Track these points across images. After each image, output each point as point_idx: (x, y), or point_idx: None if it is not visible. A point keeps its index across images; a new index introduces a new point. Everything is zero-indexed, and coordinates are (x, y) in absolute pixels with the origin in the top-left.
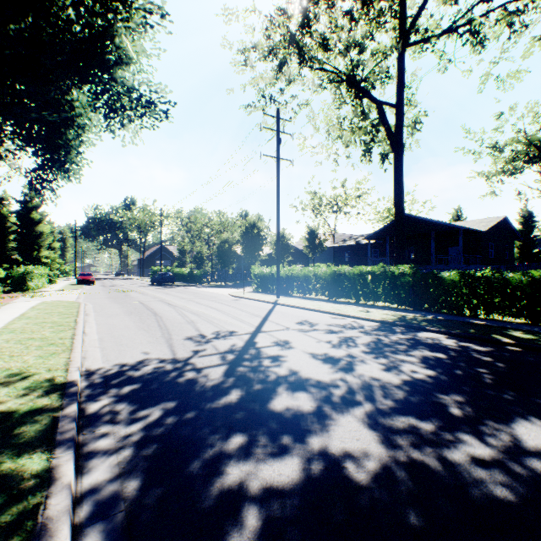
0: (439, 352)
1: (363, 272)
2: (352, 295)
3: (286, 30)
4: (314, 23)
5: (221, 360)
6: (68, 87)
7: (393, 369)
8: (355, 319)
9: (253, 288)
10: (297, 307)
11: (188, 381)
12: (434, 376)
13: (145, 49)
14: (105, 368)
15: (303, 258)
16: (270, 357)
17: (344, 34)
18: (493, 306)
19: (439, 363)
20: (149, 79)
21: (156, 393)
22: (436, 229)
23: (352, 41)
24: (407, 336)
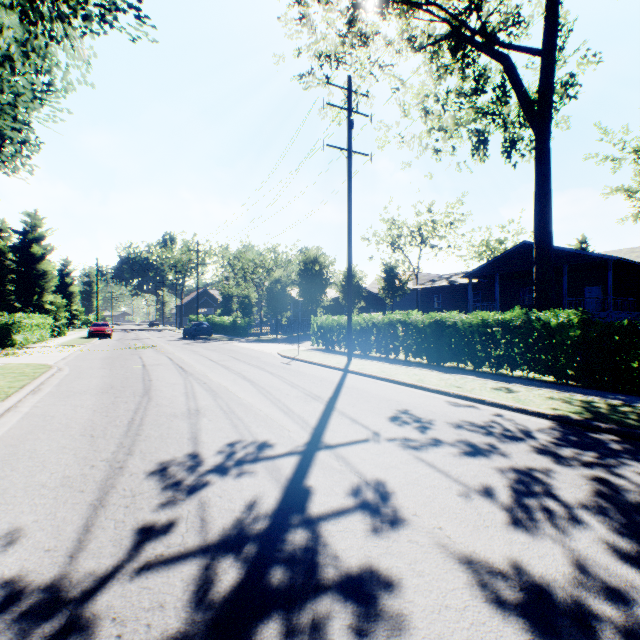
0: None
1: (487, 322)
2: (468, 358)
3: None
4: None
5: (192, 604)
6: None
7: None
8: (496, 407)
9: (312, 344)
10: (381, 378)
11: None
12: None
13: None
14: None
15: (377, 304)
16: (346, 590)
17: None
18: None
19: None
20: None
21: None
22: (571, 261)
23: None
24: None
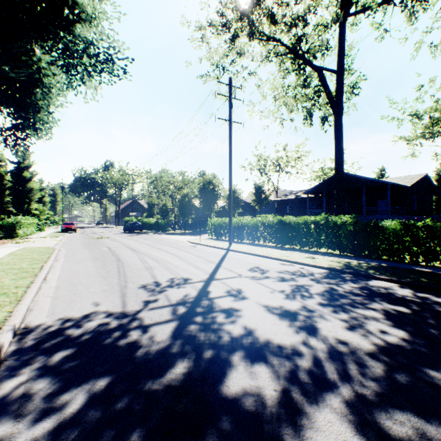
0: (400, 304)
1: (307, 222)
2: (297, 242)
3: (237, 5)
4: (263, 0)
5: (172, 314)
6: (28, 42)
7: (359, 329)
8: (303, 265)
9: (208, 235)
10: (247, 253)
11: (130, 345)
12: (409, 339)
13: (106, 12)
14: (45, 325)
15: (250, 210)
16: (223, 311)
17: (288, 11)
18: (435, 254)
19: (407, 319)
20: (104, 31)
21: (89, 364)
22: (367, 184)
23: (297, 15)
24: (358, 285)
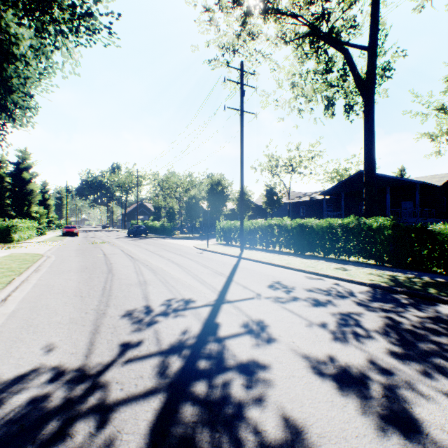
0: None
1: (332, 225)
2: (320, 249)
3: None
4: None
5: (157, 376)
6: None
7: None
8: (335, 279)
9: (217, 240)
10: (263, 262)
11: None
12: None
13: None
14: None
15: (261, 213)
16: (240, 369)
17: None
18: None
19: None
20: None
21: None
22: (392, 184)
23: None
24: (428, 314)
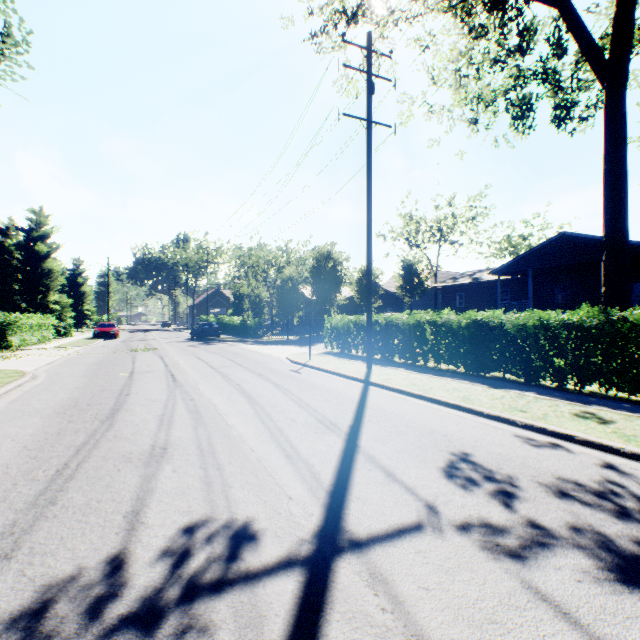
0: None
1: (548, 323)
2: (519, 368)
3: None
4: None
5: None
6: None
7: None
8: (595, 449)
9: (326, 347)
10: (413, 394)
11: None
12: None
13: None
14: None
15: (394, 303)
16: None
17: None
18: None
19: None
20: None
21: None
22: None
23: None
24: None
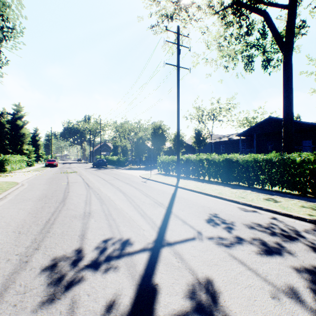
0: None
1: (257, 159)
2: (245, 180)
3: None
4: None
5: None
6: None
7: None
8: (270, 212)
9: (158, 171)
10: (197, 191)
11: None
12: None
13: None
14: None
15: (191, 150)
16: None
17: None
18: None
19: None
20: None
21: None
22: (296, 127)
23: None
24: None
